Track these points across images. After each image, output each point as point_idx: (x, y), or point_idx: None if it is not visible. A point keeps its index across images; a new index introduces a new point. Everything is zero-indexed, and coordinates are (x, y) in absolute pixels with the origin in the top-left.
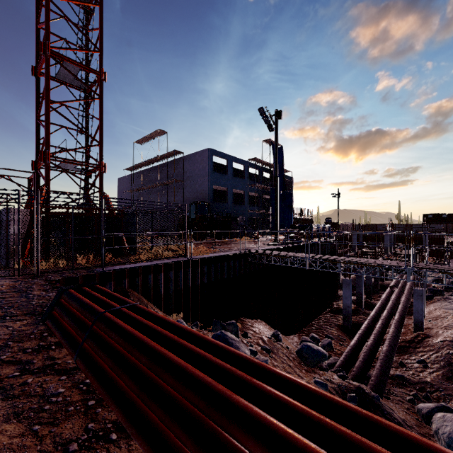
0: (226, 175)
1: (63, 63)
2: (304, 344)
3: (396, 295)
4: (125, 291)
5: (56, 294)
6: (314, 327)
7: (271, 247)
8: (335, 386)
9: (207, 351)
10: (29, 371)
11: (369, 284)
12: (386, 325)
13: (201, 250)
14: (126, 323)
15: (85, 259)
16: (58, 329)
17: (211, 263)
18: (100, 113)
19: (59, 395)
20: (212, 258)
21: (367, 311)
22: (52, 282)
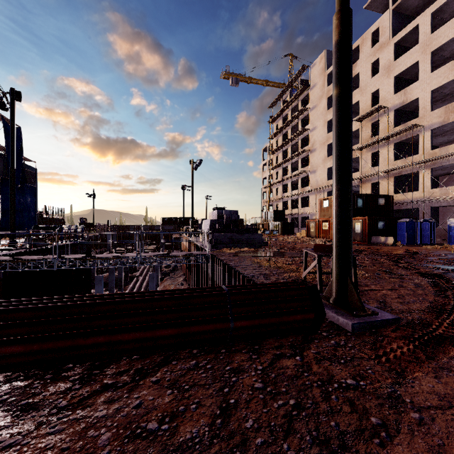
0: None
1: None
2: None
3: (140, 282)
4: None
5: None
6: None
7: (5, 252)
8: None
9: None
10: None
11: (121, 278)
12: None
13: None
14: None
15: None
16: None
17: None
18: None
19: None
20: None
21: None
22: None
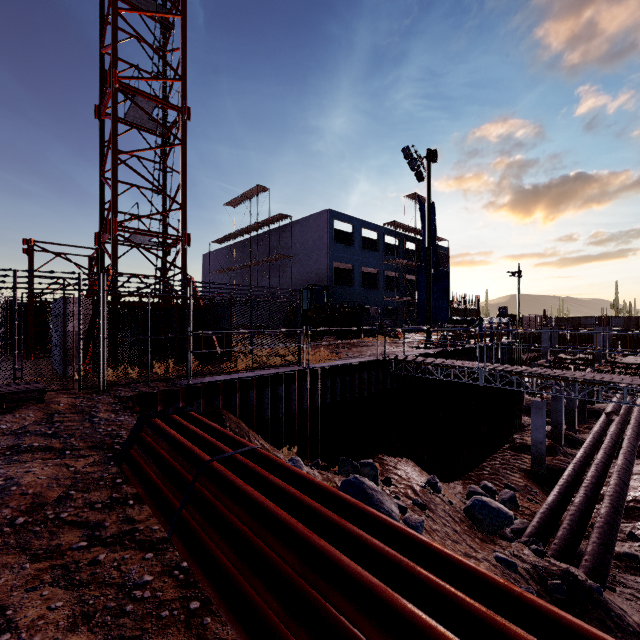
0: (353, 247)
1: (134, 98)
2: (477, 499)
3: (616, 427)
4: (219, 414)
5: (135, 424)
6: (486, 471)
7: (422, 351)
8: (529, 566)
9: (394, 547)
10: (100, 540)
11: (572, 409)
12: (603, 473)
13: (321, 355)
14: (245, 482)
15: (165, 367)
16: (140, 480)
17: (336, 375)
18: (183, 165)
19: (145, 586)
20: (338, 368)
21: (568, 449)
22: (122, 400)
